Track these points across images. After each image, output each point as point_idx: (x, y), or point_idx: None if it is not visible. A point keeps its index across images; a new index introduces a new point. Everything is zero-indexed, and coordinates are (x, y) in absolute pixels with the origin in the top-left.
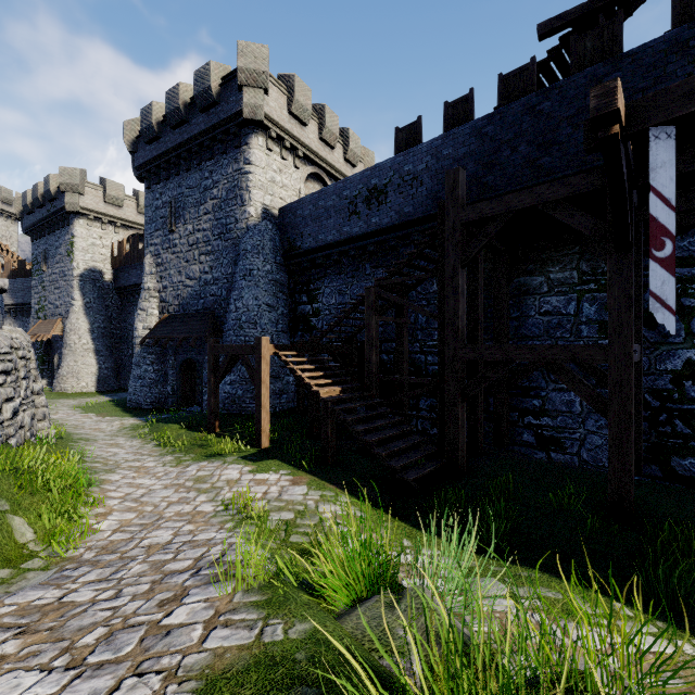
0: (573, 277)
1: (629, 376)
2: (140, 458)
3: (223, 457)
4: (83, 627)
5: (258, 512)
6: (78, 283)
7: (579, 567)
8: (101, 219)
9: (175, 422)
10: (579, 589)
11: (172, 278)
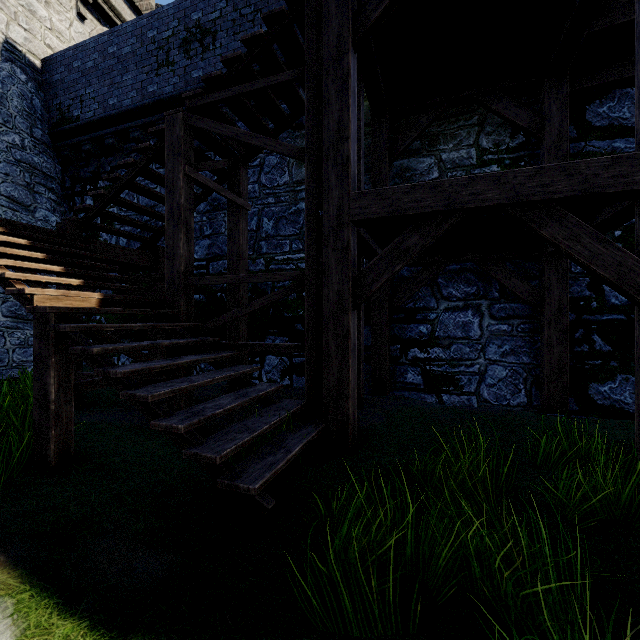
0: (471, 156)
1: None
2: None
3: None
4: None
5: None
6: None
7: None
8: None
9: None
10: None
11: None
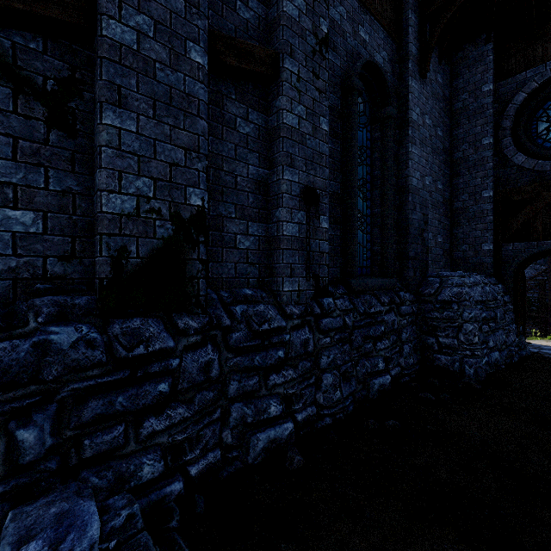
0: None
1: None
2: None
3: None
4: None
5: None
6: None
7: None
8: None
9: None
10: None
11: None
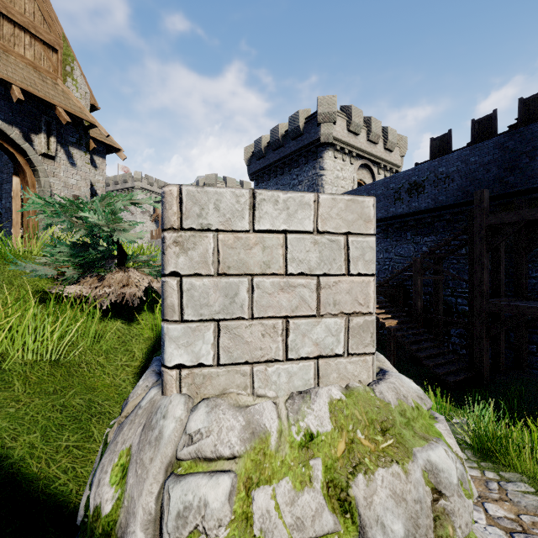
0: None
1: None
2: None
3: None
4: None
5: None
6: None
7: None
8: None
9: None
10: None
11: None
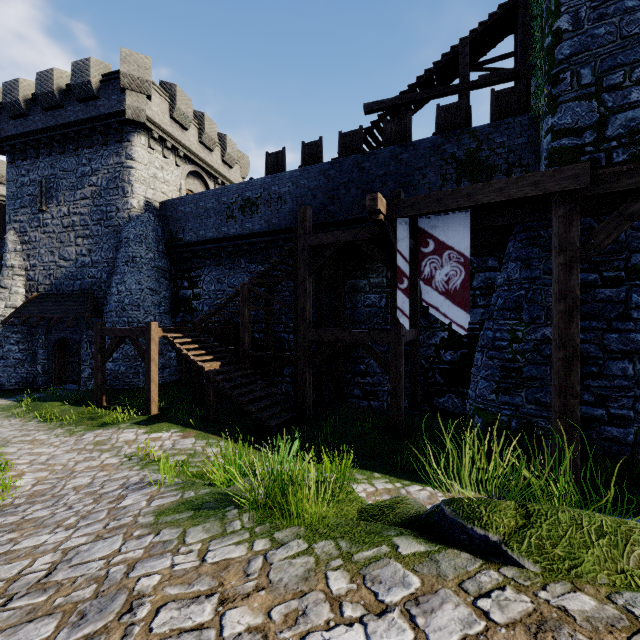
0: (384, 282)
1: (400, 350)
2: (29, 433)
3: (116, 425)
4: (59, 520)
5: (158, 458)
6: None
7: (364, 461)
8: None
9: (55, 400)
10: (359, 470)
11: (42, 257)
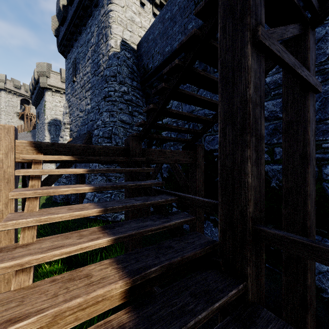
0: None
1: None
2: None
3: None
4: None
5: None
6: (47, 127)
7: None
8: (60, 92)
9: None
10: None
11: (74, 113)
